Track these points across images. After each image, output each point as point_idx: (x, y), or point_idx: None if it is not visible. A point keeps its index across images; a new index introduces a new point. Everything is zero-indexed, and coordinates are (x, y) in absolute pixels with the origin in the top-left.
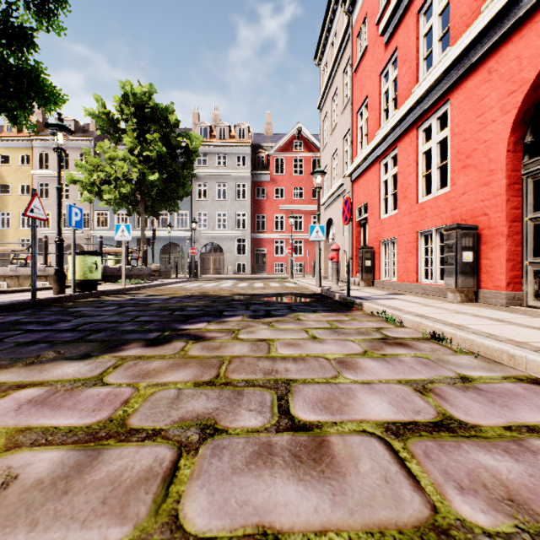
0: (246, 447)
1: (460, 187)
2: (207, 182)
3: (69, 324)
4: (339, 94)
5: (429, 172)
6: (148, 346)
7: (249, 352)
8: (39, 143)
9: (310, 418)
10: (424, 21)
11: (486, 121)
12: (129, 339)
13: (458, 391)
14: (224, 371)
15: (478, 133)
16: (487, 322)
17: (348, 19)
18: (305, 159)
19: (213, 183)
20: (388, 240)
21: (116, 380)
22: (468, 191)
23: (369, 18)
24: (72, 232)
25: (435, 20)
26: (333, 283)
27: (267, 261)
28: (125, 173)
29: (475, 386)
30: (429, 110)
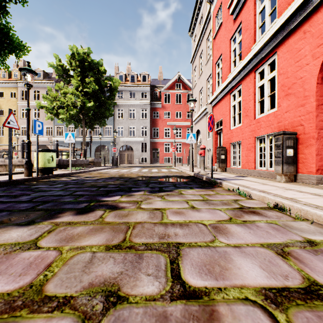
0: (144, 320)
1: (284, 108)
2: (123, 108)
3: (28, 197)
4: (204, 53)
5: (262, 99)
6: (77, 214)
7: (148, 219)
8: (21, 84)
9: (198, 283)
10: (259, 4)
11: (302, 65)
12: (65, 208)
13: (310, 254)
14: (129, 235)
15: (297, 73)
16: (310, 196)
17: (210, 6)
18: (182, 94)
19: (127, 109)
20: (235, 143)
21: (46, 243)
22: (289, 110)
23: (223, 5)
24: (36, 137)
25: (267, 2)
26: (201, 169)
27: (160, 156)
28: (73, 102)
29: (321, 249)
30: (262, 60)
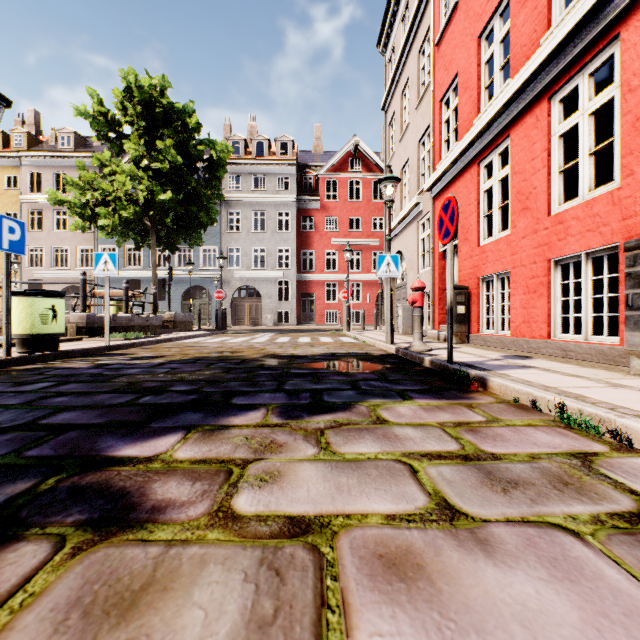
0: None
1: None
2: (240, 210)
3: None
4: (413, 83)
5: (571, 164)
6: None
7: None
8: (29, 160)
9: None
10: None
11: None
12: None
13: None
14: None
15: None
16: None
17: None
18: (363, 181)
19: (248, 211)
20: (493, 276)
21: None
22: None
23: None
24: (5, 258)
25: None
26: (415, 338)
27: (316, 308)
28: (128, 192)
29: None
30: (573, 64)
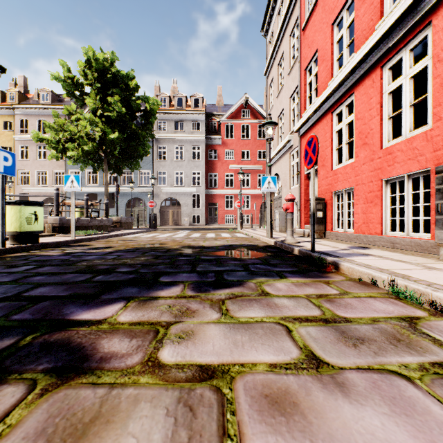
0: None
1: None
2: (166, 145)
3: None
4: (286, 57)
5: (397, 112)
6: None
7: None
8: (20, 110)
9: None
10: None
11: None
12: None
13: None
14: None
15: None
16: None
17: None
18: (251, 125)
19: (171, 146)
20: (342, 191)
21: None
22: None
23: None
24: (1, 179)
25: None
26: (288, 234)
27: (219, 213)
28: (88, 132)
29: None
30: (399, 43)
